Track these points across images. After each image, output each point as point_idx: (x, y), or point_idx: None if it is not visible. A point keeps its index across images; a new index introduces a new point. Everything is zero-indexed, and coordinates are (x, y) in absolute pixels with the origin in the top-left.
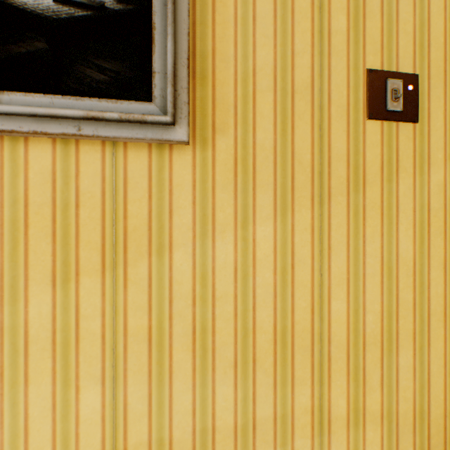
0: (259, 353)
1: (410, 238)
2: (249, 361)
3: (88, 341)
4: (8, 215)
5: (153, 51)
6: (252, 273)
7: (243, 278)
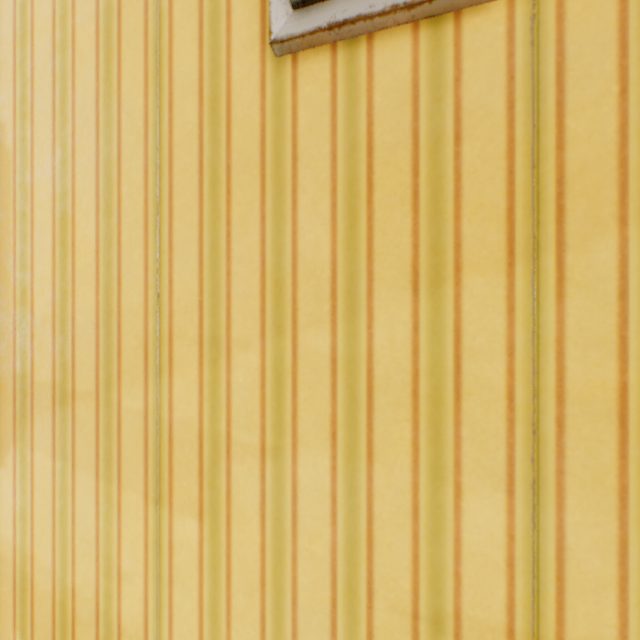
0: None
1: None
2: None
3: (476, 400)
4: (342, 173)
5: None
6: None
7: None
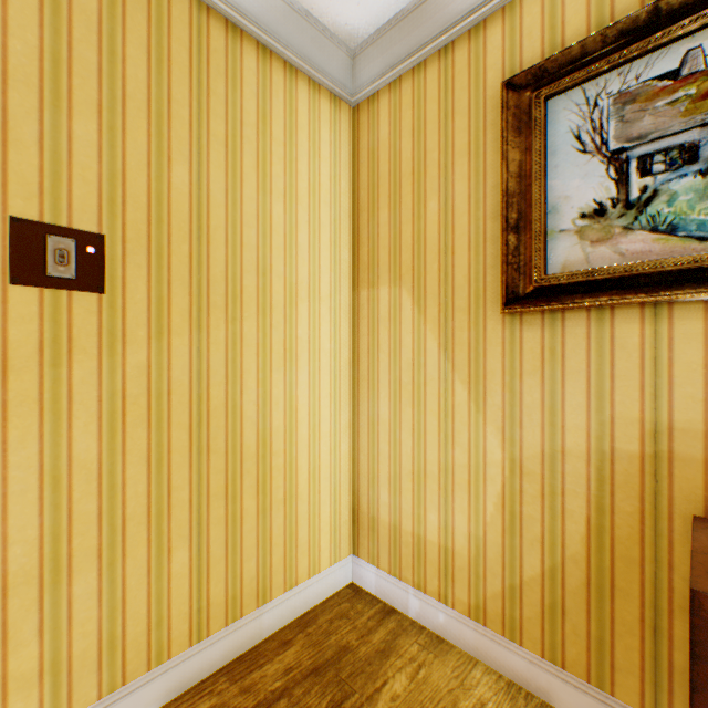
0: None
1: (96, 433)
2: None
3: None
4: None
5: None
6: None
7: None
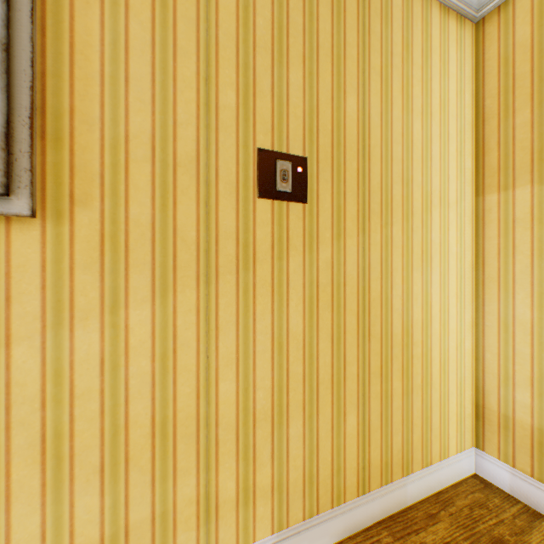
0: (133, 450)
1: (301, 312)
2: (121, 462)
3: None
4: None
5: None
6: (125, 363)
7: (113, 369)
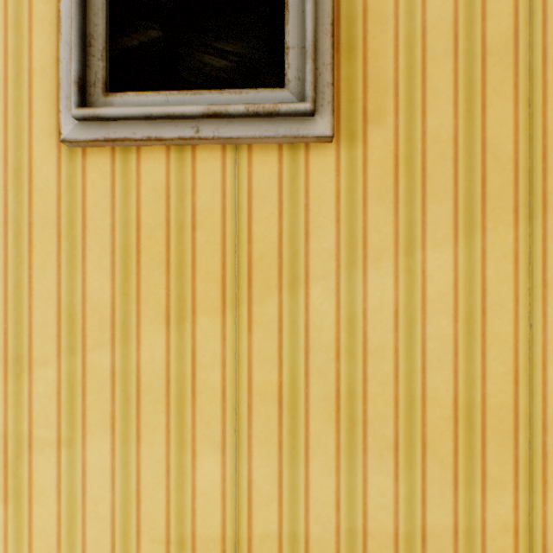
0: (430, 434)
1: None
2: (416, 444)
3: (205, 396)
4: (120, 240)
5: (286, 21)
6: (421, 320)
7: (407, 325)
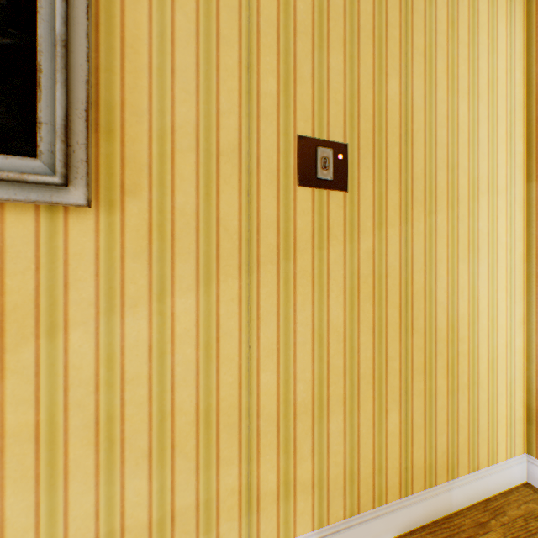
0: (179, 437)
1: (341, 304)
2: (168, 447)
3: None
4: None
5: (39, 98)
6: (171, 350)
7: (160, 356)
